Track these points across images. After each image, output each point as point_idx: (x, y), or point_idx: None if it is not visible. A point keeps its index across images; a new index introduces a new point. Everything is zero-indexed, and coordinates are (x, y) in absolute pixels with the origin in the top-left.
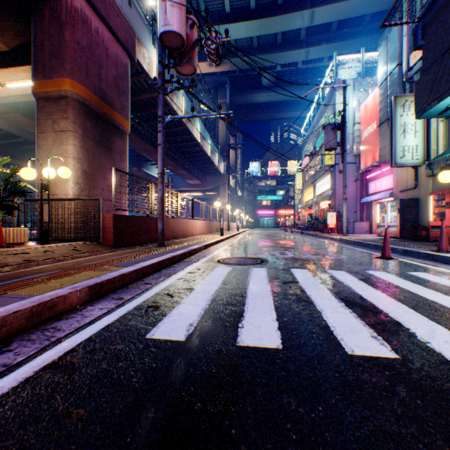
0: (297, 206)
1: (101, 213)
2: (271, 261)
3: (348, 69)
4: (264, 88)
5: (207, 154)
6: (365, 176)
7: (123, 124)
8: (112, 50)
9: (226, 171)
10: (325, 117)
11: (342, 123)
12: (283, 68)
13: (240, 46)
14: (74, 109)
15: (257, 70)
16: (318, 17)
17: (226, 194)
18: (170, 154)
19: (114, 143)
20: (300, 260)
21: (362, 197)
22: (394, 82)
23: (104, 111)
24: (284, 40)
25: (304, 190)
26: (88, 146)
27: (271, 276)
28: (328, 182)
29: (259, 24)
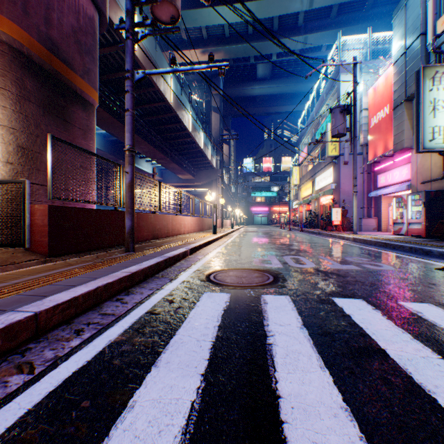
0: (292, 202)
1: (27, 203)
2: (288, 277)
3: (353, 51)
4: (258, 80)
5: (199, 146)
6: (373, 168)
7: (87, 91)
8: None
9: (219, 166)
10: (327, 105)
11: (352, 105)
12: (279, 58)
13: (235, 32)
14: (3, 56)
15: (252, 60)
16: None
17: (219, 190)
18: (159, 145)
19: (73, 115)
20: (332, 275)
21: (370, 191)
22: (414, 56)
23: (55, 68)
24: (281, 26)
25: (302, 186)
26: (28, 112)
27: (311, 326)
28: (331, 175)
29: (255, 6)
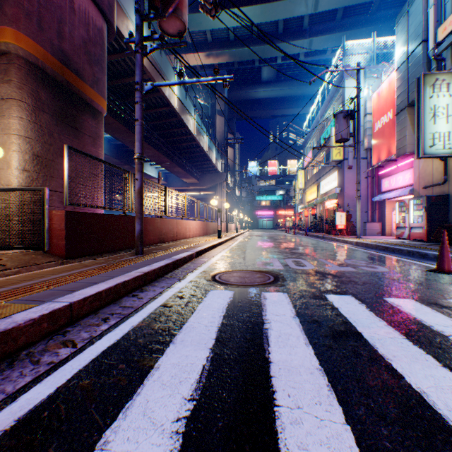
0: (298, 206)
1: (46, 209)
2: (288, 277)
3: (358, 55)
4: (263, 82)
5: (204, 150)
6: (377, 173)
7: (96, 100)
8: (79, 5)
9: (224, 170)
10: (332, 109)
11: (355, 111)
12: (284, 61)
13: (239, 35)
14: (20, 70)
15: (257, 63)
16: (323, 2)
17: (224, 193)
18: (163, 149)
19: (83, 123)
20: (329, 276)
21: (374, 195)
22: (416, 62)
23: (67, 79)
24: (286, 29)
25: (307, 189)
26: (43, 122)
27: (302, 316)
28: (335, 179)
29: (260, 10)
